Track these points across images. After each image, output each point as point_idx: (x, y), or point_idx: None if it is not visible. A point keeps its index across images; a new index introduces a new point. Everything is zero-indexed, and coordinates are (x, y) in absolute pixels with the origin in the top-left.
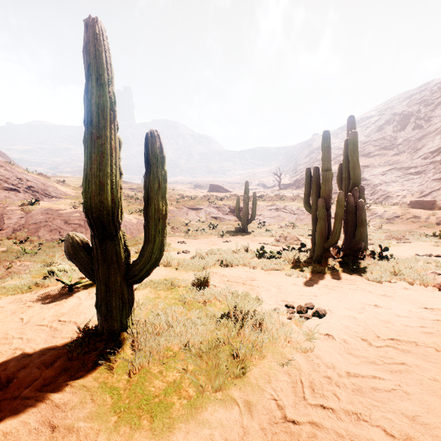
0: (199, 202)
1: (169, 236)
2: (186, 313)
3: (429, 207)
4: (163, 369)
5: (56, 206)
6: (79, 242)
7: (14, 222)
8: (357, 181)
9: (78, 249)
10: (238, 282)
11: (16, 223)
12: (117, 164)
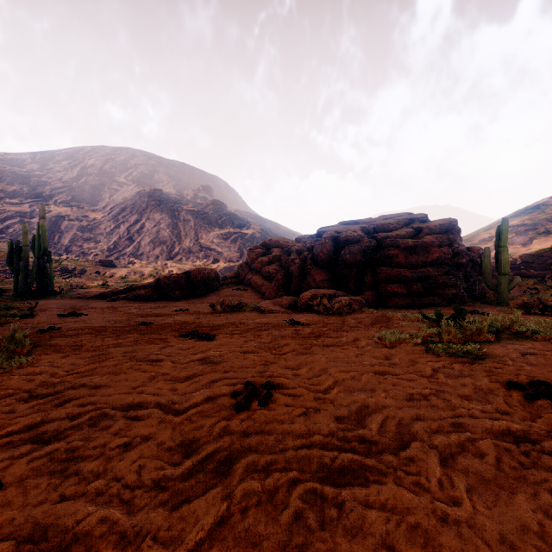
0: None
1: None
2: None
3: (108, 265)
4: None
5: None
6: None
7: None
8: (47, 251)
9: None
10: None
11: None
12: None
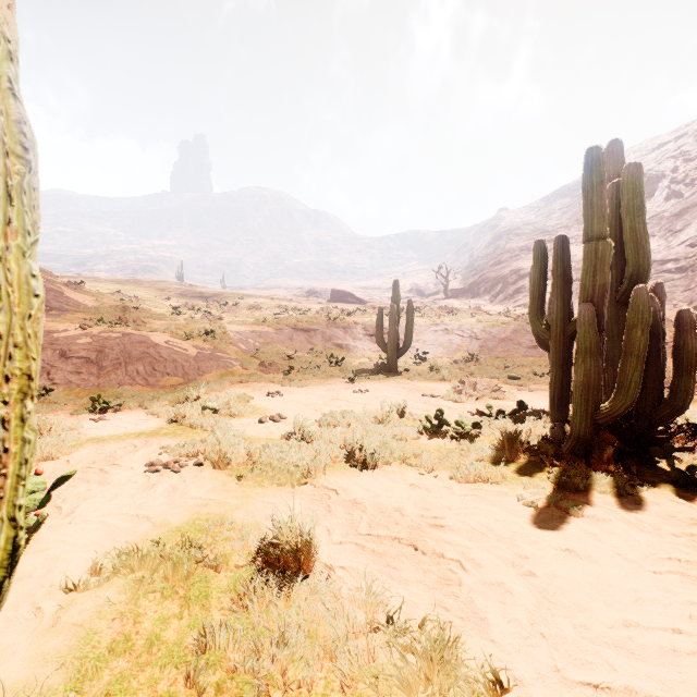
0: (312, 318)
1: (252, 380)
2: None
3: None
4: None
5: (51, 325)
6: None
7: None
8: (644, 270)
9: None
10: (400, 538)
11: None
12: None
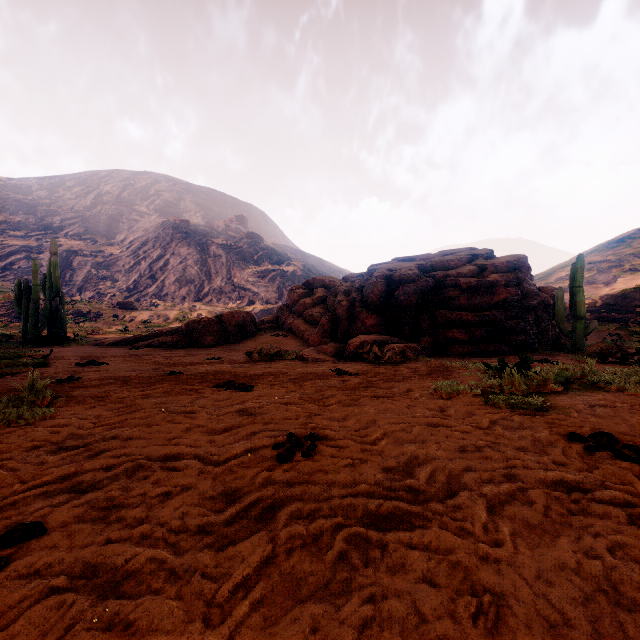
0: None
1: None
2: None
3: (128, 308)
4: None
5: None
6: None
7: None
8: (59, 291)
9: None
10: None
11: None
12: None
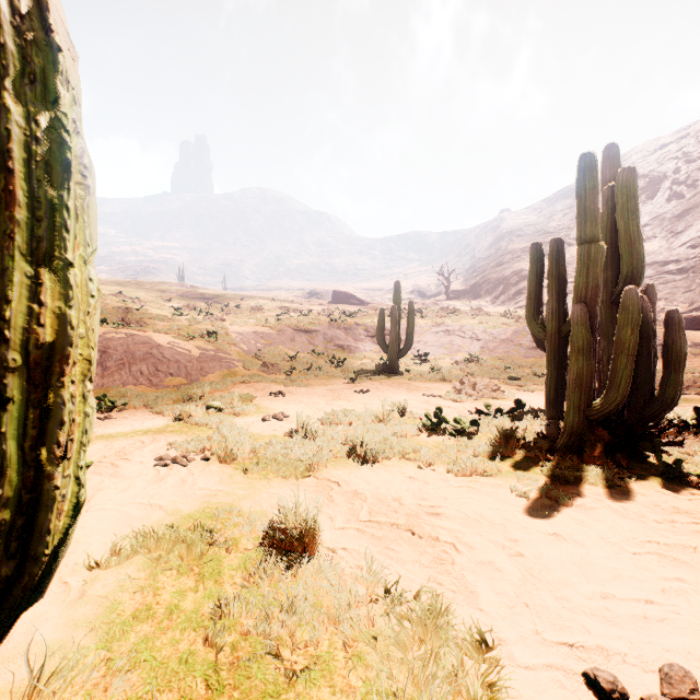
0: (314, 319)
1: (255, 380)
2: None
3: None
4: None
5: None
6: None
7: None
8: (638, 271)
9: None
10: (398, 524)
11: None
12: None
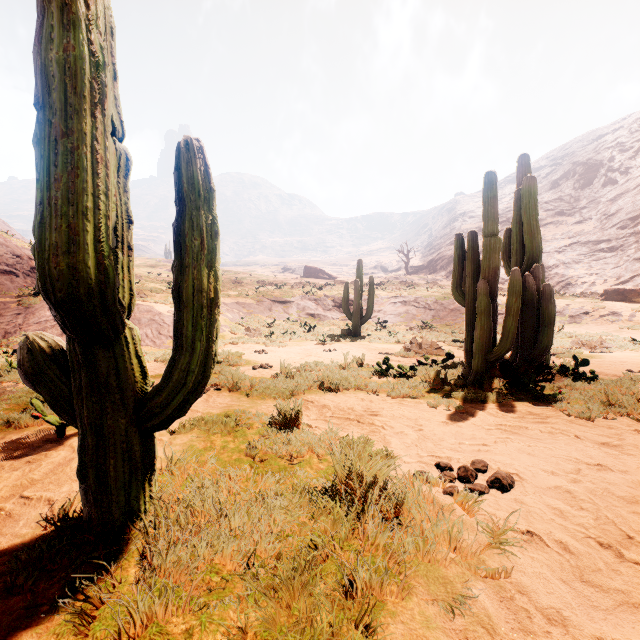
0: (288, 292)
1: (241, 341)
2: (256, 480)
3: (634, 299)
4: (195, 625)
5: None
6: (46, 352)
7: (6, 321)
8: (537, 255)
9: (43, 365)
10: (350, 418)
11: (9, 323)
12: (110, 192)
